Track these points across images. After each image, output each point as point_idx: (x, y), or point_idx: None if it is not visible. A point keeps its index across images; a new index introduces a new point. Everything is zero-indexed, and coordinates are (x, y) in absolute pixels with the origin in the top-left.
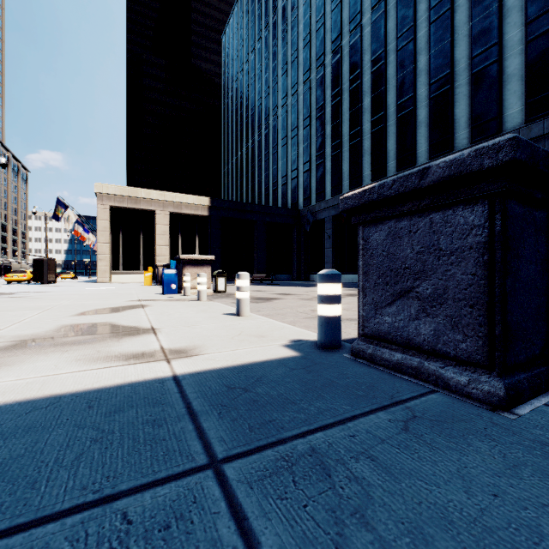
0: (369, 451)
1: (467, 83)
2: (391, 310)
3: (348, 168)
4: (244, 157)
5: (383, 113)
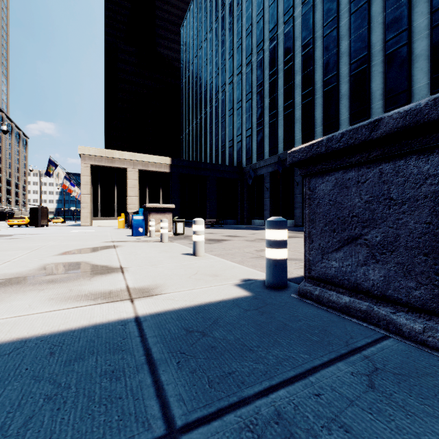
0: (340, 417)
1: (381, 62)
2: (338, 255)
3: (283, 133)
4: (199, 125)
5: (311, 88)
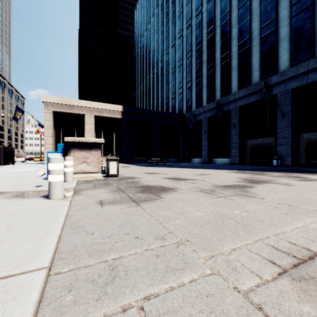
0: None
1: None
2: None
3: (220, 82)
4: (148, 84)
5: (248, 37)
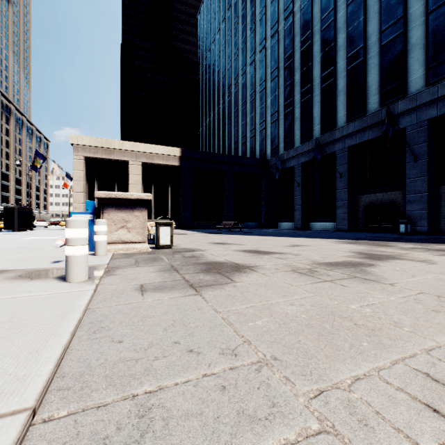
0: None
1: None
2: None
3: (320, 112)
4: (216, 117)
5: (362, 46)
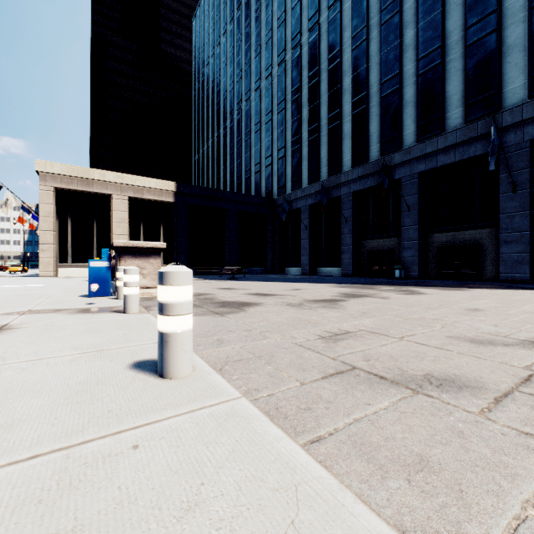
0: None
1: (460, 57)
2: None
3: (327, 154)
4: (216, 144)
5: (365, 93)
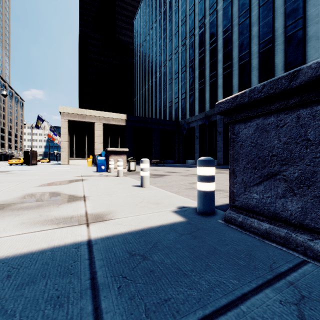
0: None
1: (282, 42)
2: (259, 188)
3: (209, 96)
4: (147, 91)
5: (230, 62)
